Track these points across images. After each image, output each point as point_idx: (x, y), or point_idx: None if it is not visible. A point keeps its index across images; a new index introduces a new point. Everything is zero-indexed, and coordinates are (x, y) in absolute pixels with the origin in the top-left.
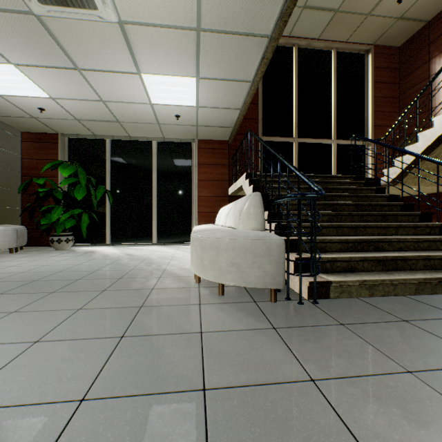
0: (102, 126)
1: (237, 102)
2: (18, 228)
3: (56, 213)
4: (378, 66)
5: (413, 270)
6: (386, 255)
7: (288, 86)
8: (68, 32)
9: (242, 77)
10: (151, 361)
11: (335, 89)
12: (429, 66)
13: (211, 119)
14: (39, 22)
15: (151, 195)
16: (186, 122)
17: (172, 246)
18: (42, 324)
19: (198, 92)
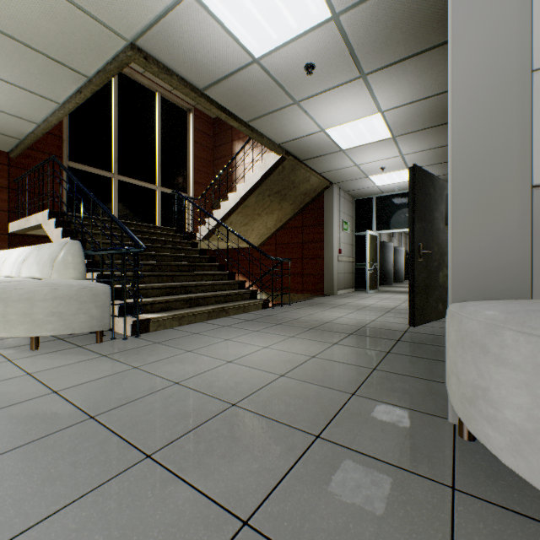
0: None
1: (36, 116)
2: None
3: None
4: (198, 128)
5: (209, 305)
6: (192, 295)
7: (106, 110)
8: None
9: (48, 94)
10: None
11: (160, 134)
12: (232, 146)
13: None
14: None
15: None
16: None
17: None
18: None
19: None
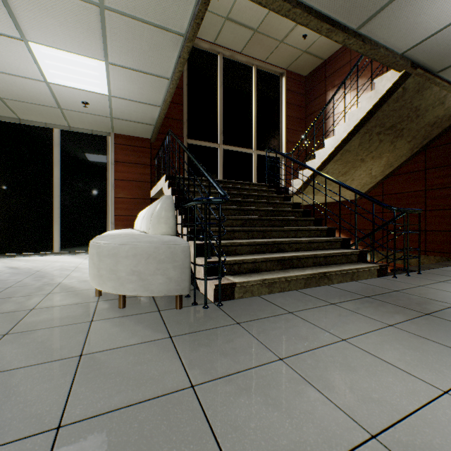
0: None
1: (157, 98)
2: None
3: None
4: (290, 89)
5: (305, 267)
6: (285, 255)
7: (213, 92)
8: None
9: (160, 72)
10: None
11: (255, 103)
12: (325, 97)
13: (128, 112)
14: None
15: (52, 194)
16: (97, 111)
17: (80, 254)
18: None
19: (109, 79)
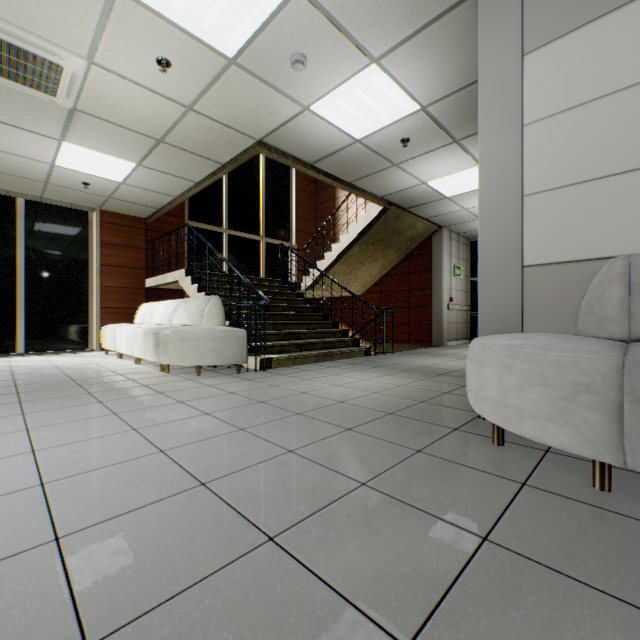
0: None
1: (175, 192)
2: None
3: None
4: (300, 175)
5: (316, 350)
6: (302, 341)
7: None
8: None
9: (189, 177)
10: (196, 393)
11: (265, 186)
12: (335, 191)
13: (135, 196)
14: None
15: (14, 280)
16: (94, 191)
17: (61, 354)
18: (78, 399)
19: (131, 173)
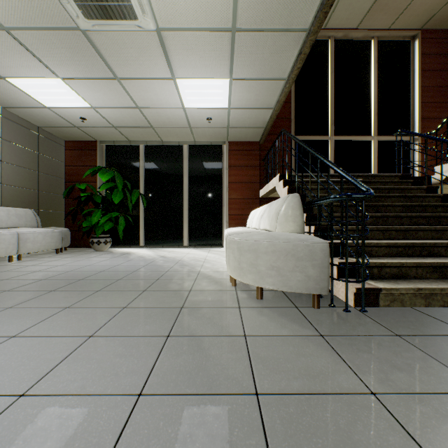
0: (137, 132)
1: (270, 101)
2: (63, 230)
3: (96, 216)
4: (426, 53)
5: None
6: (444, 261)
7: (323, 82)
8: (110, 43)
9: (277, 74)
10: (199, 362)
11: (375, 81)
12: None
13: (243, 120)
14: (84, 37)
15: (182, 198)
16: (217, 124)
17: (203, 248)
18: (93, 320)
19: (230, 94)
